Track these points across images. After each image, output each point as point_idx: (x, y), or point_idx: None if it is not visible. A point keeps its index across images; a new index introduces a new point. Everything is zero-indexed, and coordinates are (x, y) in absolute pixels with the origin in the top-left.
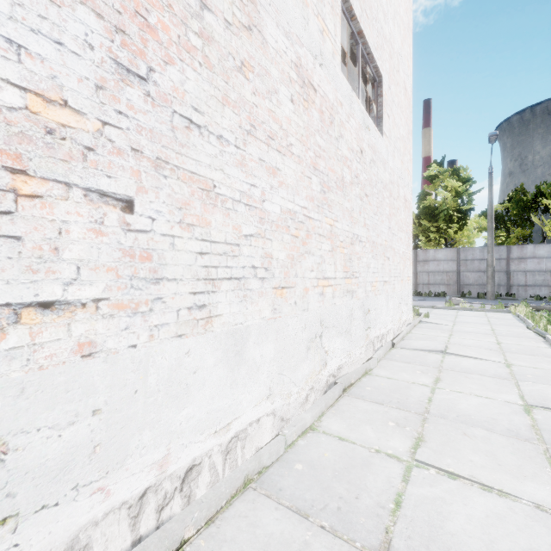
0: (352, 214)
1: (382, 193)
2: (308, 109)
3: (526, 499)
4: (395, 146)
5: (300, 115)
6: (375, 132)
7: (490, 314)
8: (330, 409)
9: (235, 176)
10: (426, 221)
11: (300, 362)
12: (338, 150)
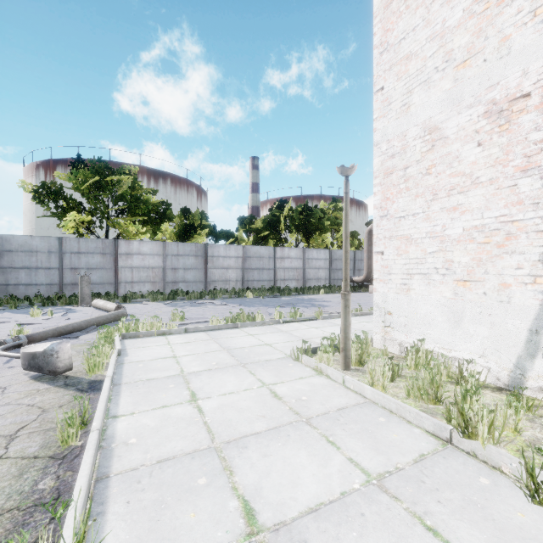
0: None
1: None
2: None
3: None
4: None
5: None
6: None
7: (171, 342)
8: None
9: None
10: None
11: None
12: None
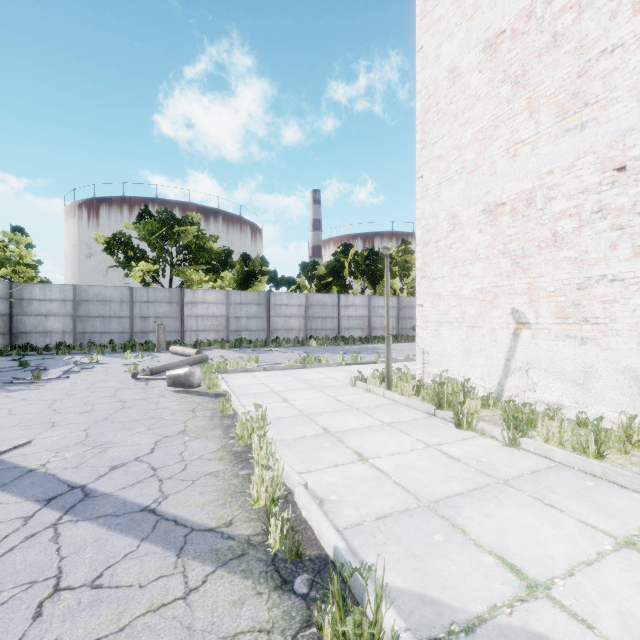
0: None
1: None
2: None
3: None
4: None
5: None
6: None
7: (256, 376)
8: None
9: None
10: None
11: None
12: None
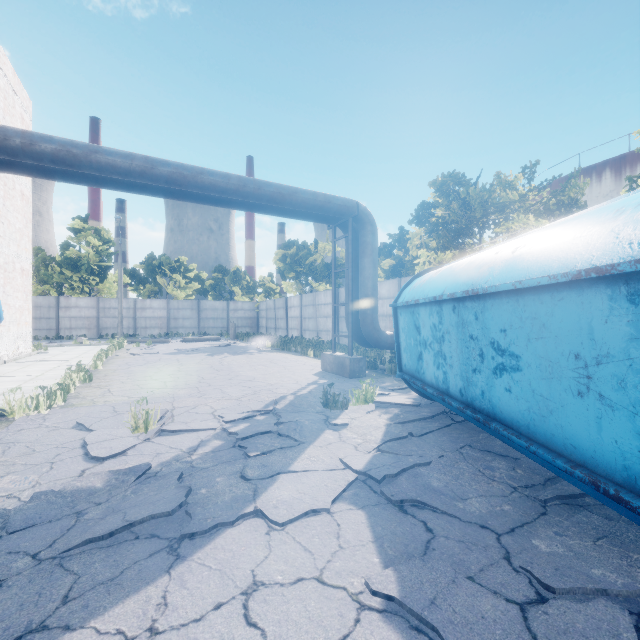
0: None
1: None
2: None
3: (30, 375)
4: (11, 239)
5: None
6: None
7: (100, 346)
8: None
9: None
10: (69, 271)
11: None
12: None
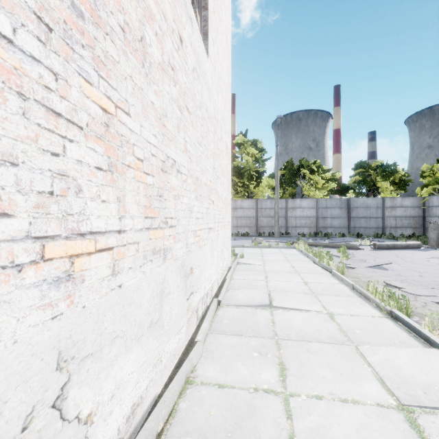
0: (164, 122)
1: (207, 123)
2: None
3: None
4: (219, 84)
5: None
6: (200, 39)
7: (283, 250)
8: None
9: None
10: (235, 178)
11: None
12: None
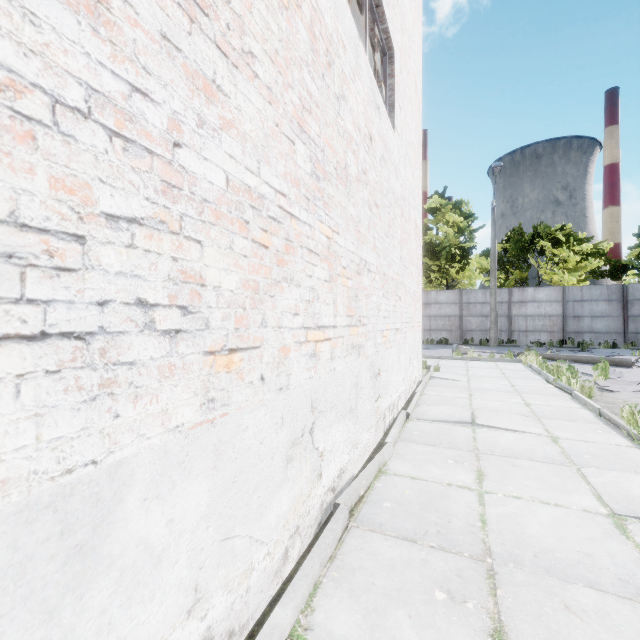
0: (359, 228)
1: (394, 208)
2: (289, 11)
3: None
4: (407, 152)
5: (271, 9)
6: (386, 120)
7: (501, 365)
8: (328, 568)
9: (64, 34)
10: (428, 259)
11: (273, 491)
12: (340, 117)
